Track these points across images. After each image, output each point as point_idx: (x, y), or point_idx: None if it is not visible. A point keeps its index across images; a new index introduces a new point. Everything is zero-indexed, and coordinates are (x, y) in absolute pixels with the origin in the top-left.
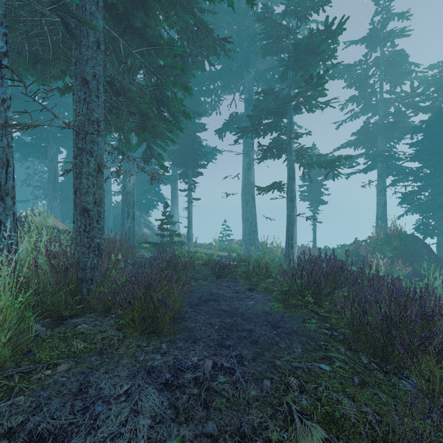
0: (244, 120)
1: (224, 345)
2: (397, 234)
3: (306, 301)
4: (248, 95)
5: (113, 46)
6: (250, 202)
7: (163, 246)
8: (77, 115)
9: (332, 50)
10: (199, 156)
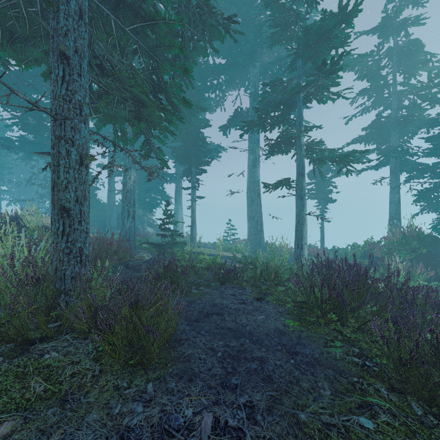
0: (250, 116)
1: (229, 385)
2: (415, 235)
3: (328, 319)
4: (254, 89)
5: (101, 22)
6: (255, 200)
7: (163, 247)
8: (54, 96)
9: (346, 35)
10: (202, 152)
